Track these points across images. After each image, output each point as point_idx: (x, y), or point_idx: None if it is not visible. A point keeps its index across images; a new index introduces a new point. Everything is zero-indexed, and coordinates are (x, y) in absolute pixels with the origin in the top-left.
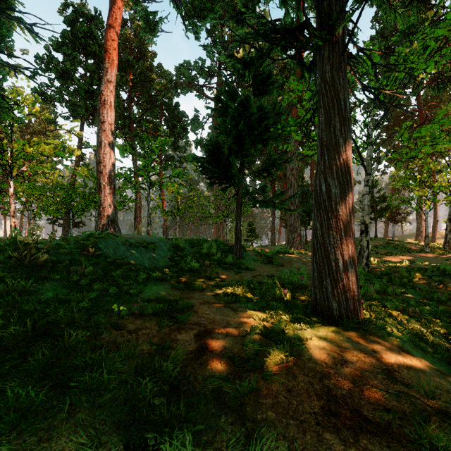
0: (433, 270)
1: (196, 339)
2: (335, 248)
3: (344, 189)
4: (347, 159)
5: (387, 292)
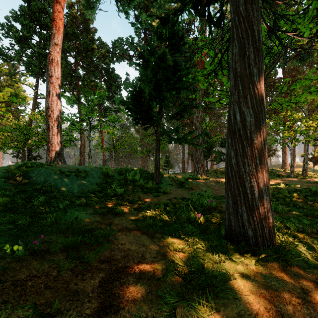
0: (306, 192)
1: (101, 289)
2: (251, 176)
3: (259, 118)
4: (260, 89)
5: (277, 211)
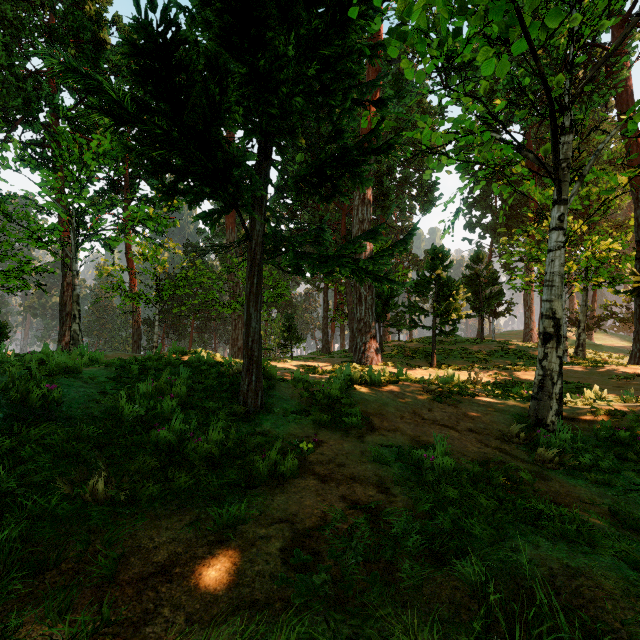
0: None
1: None
2: None
3: None
4: None
5: None
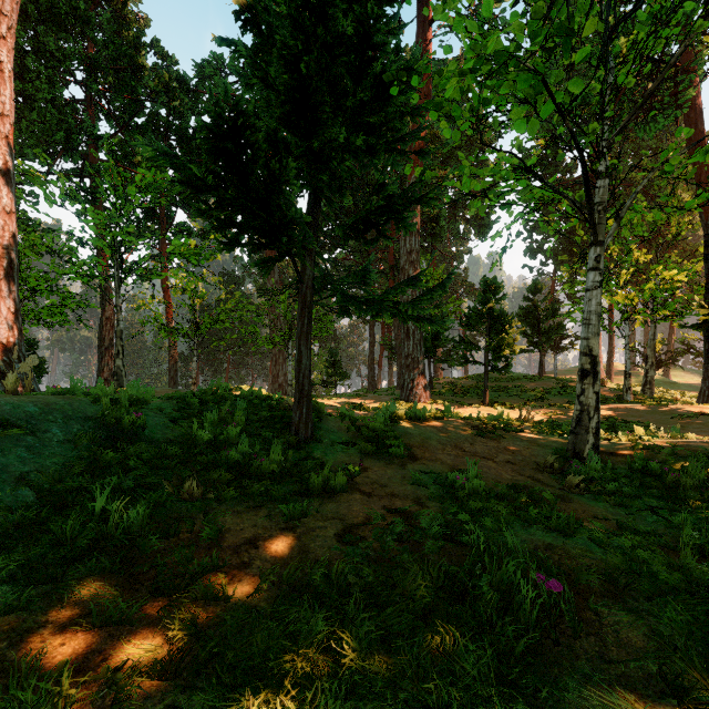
0: None
1: None
2: None
3: None
4: None
5: None
